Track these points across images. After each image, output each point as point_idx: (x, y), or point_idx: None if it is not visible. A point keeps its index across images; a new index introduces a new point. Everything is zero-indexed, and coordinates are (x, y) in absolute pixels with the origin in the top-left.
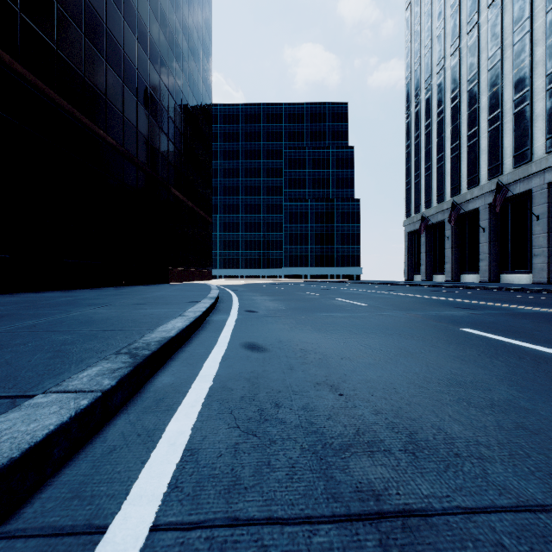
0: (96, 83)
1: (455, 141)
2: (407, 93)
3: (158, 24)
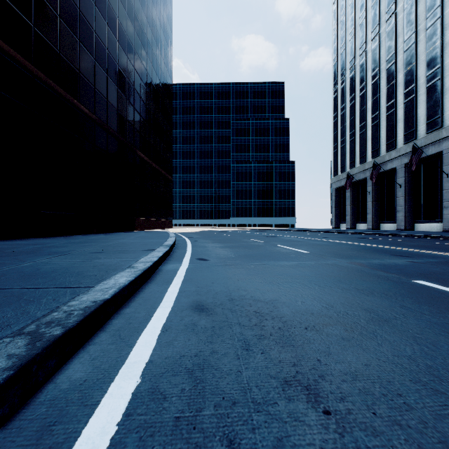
0: (70, 58)
1: (375, 111)
2: (334, 73)
3: (125, 12)
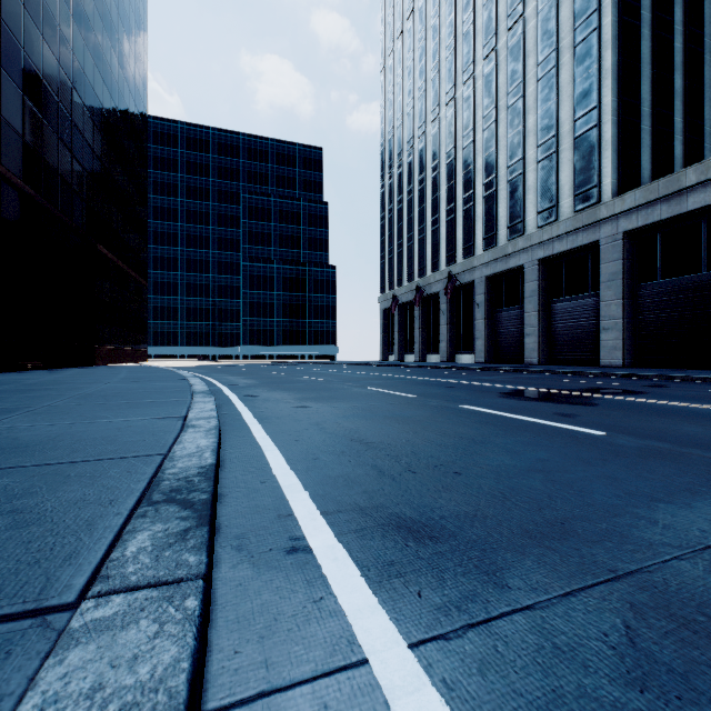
0: (13, 121)
1: (422, 223)
2: (382, 161)
3: (82, 39)
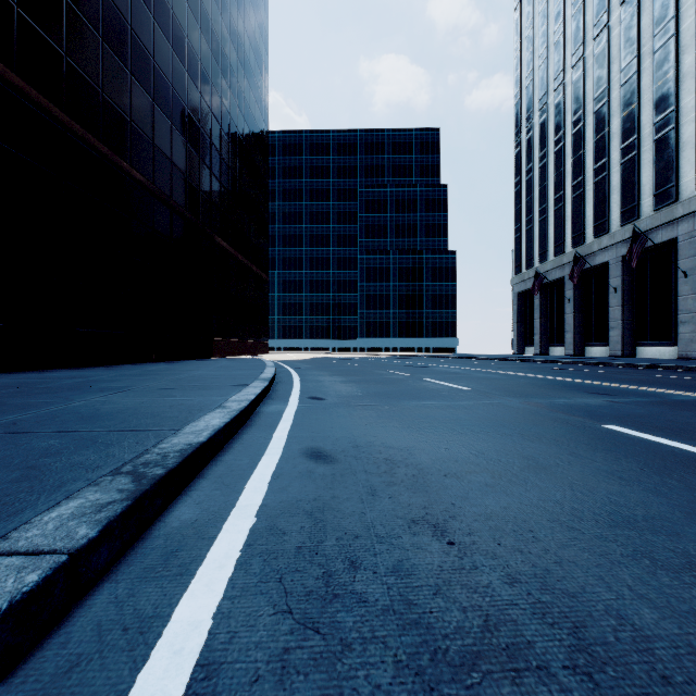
0: (117, 101)
1: (578, 176)
2: (516, 116)
3: (198, 27)
